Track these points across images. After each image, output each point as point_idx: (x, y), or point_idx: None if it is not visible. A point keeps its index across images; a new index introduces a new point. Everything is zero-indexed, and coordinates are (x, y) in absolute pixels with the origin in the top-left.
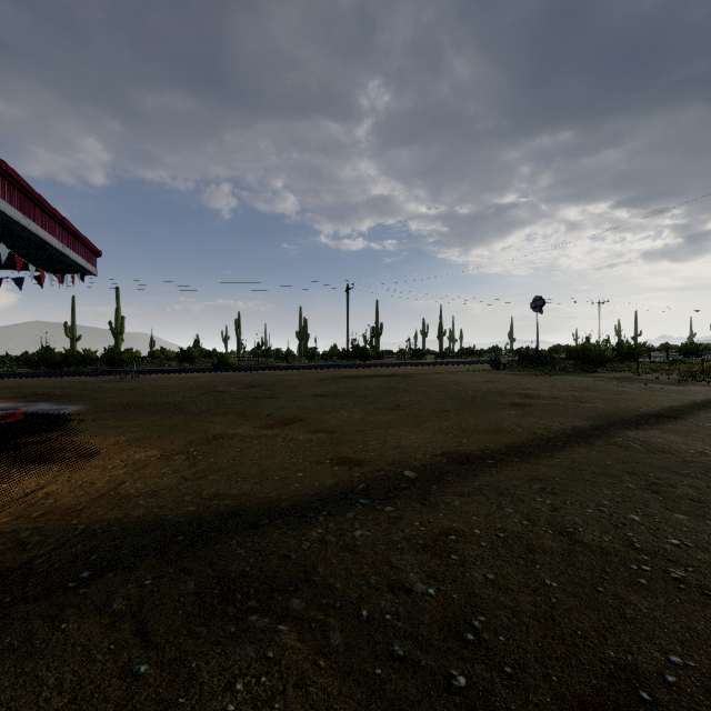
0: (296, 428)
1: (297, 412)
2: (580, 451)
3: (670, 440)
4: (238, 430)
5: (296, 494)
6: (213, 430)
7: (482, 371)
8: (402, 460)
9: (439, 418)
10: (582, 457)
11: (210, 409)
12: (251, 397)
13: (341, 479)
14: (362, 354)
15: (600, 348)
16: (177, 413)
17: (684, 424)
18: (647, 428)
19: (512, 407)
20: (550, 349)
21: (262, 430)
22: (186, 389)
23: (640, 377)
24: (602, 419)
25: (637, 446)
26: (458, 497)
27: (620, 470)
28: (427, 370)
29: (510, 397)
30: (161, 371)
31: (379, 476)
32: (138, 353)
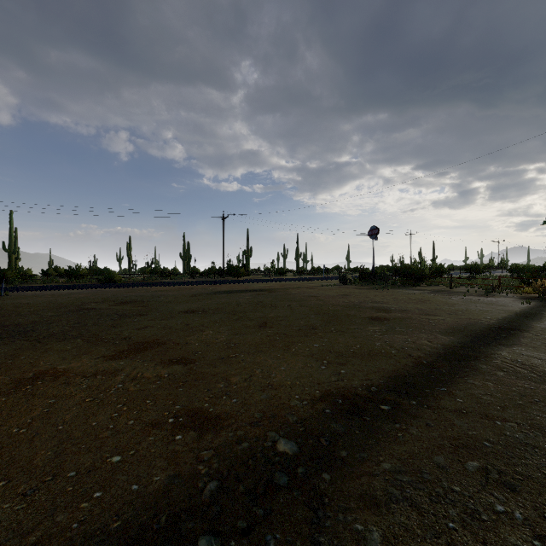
0: (149, 356)
1: (159, 333)
2: (475, 383)
3: (545, 360)
4: (73, 363)
5: (79, 534)
6: (41, 364)
7: (333, 286)
8: (273, 412)
9: (308, 337)
10: (484, 393)
11: (62, 331)
12: (118, 314)
13: (179, 469)
14: (235, 272)
15: (421, 267)
16: (15, 339)
17: (534, 338)
18: (507, 344)
19: (372, 321)
20: (377, 268)
21: (105, 362)
22: (52, 307)
23: (453, 289)
24: (459, 333)
25: (522, 370)
26: (370, 511)
27: (545, 417)
28: (288, 285)
29: (366, 310)
30: (41, 288)
31: (240, 454)
32: (29, 271)
